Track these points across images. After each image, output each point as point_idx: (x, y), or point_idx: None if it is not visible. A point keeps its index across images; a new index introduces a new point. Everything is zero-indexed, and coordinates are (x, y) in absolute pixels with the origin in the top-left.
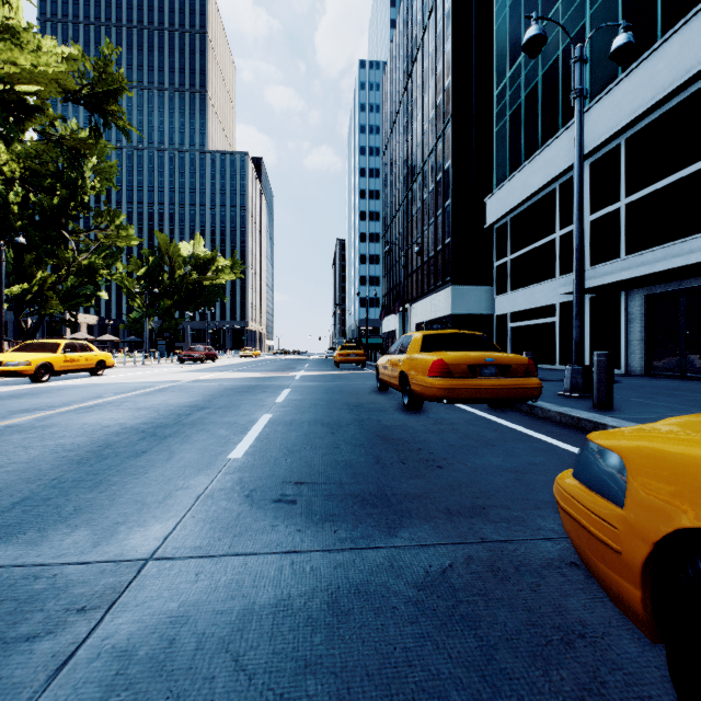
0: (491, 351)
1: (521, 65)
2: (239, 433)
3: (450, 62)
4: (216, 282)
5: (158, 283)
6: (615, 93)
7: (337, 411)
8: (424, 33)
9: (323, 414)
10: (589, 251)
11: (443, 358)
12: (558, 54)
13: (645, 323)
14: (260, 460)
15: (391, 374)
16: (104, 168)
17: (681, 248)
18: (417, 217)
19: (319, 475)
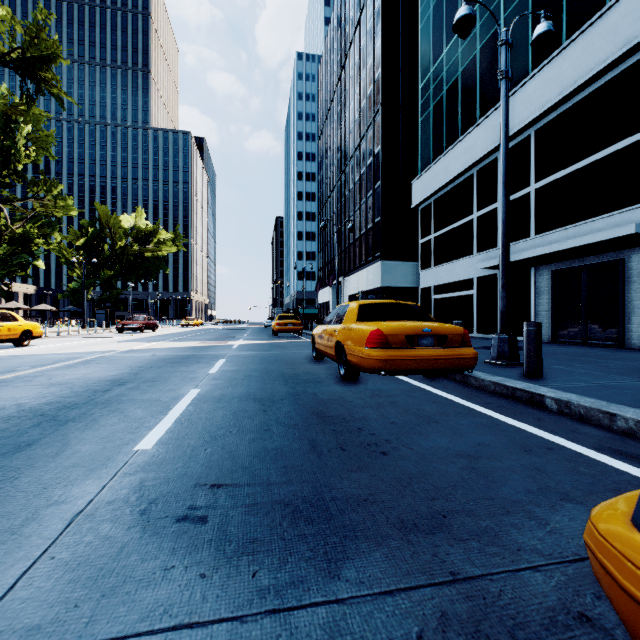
0: (425, 320)
1: (443, 61)
2: (158, 413)
3: (380, 56)
4: (158, 253)
5: (98, 253)
6: (526, 89)
7: (272, 383)
8: (356, 29)
9: (256, 387)
10: None
11: (380, 328)
12: (475, 52)
13: (552, 296)
14: (173, 452)
15: (327, 343)
16: (40, 137)
17: (583, 228)
18: (350, 197)
19: (242, 472)
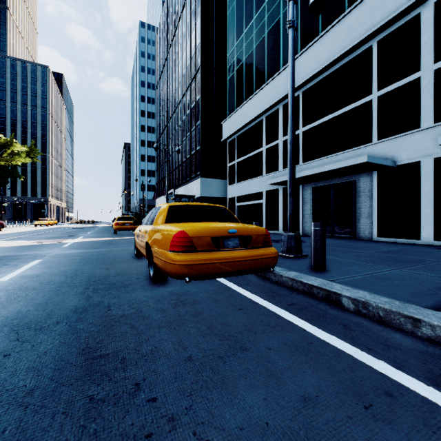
0: (231, 221)
1: (243, 39)
2: None
3: (200, 30)
4: (11, 163)
5: None
6: (297, 62)
7: (66, 292)
8: (183, 8)
9: (39, 302)
10: (282, 159)
11: (185, 230)
12: (264, 35)
13: (313, 204)
14: None
15: (141, 244)
16: None
17: (332, 160)
18: (179, 131)
19: None
